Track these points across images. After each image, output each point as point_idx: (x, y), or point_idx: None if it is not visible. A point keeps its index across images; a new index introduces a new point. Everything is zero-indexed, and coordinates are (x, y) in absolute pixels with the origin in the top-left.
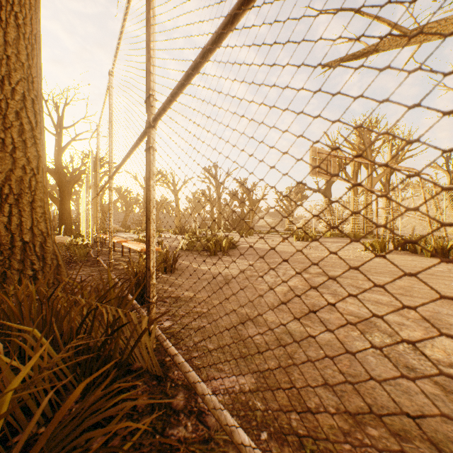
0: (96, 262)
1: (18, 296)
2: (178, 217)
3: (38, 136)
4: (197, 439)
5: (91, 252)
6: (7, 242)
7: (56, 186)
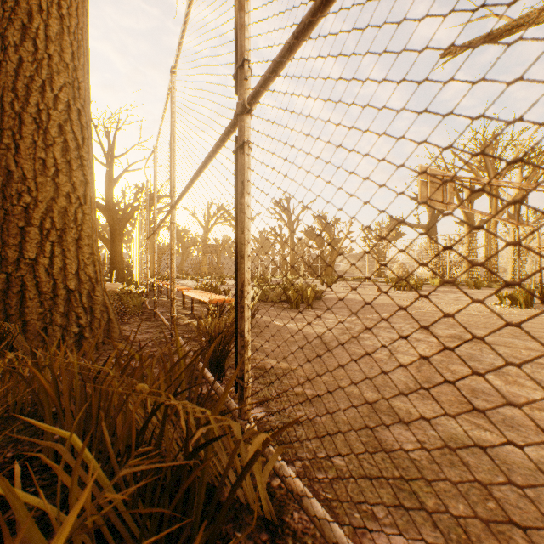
0: (153, 316)
1: (54, 369)
2: None
3: (85, 157)
4: None
5: (147, 302)
6: (48, 290)
7: (107, 226)
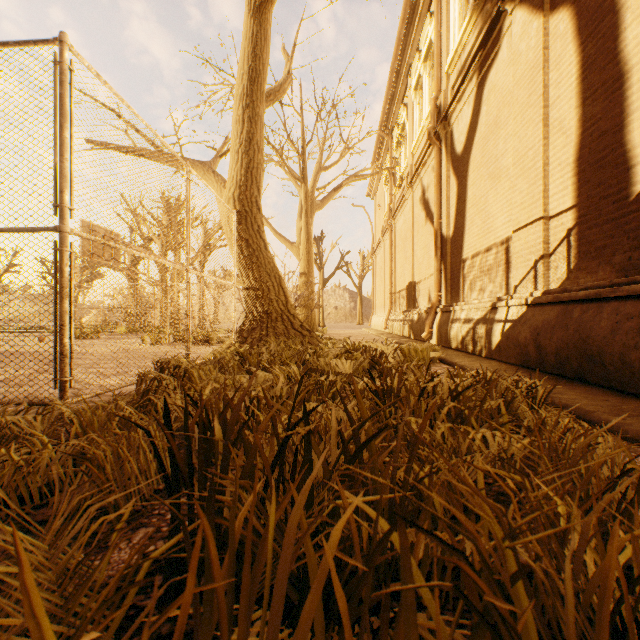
0: None
1: None
2: None
3: None
4: None
5: None
6: None
7: None
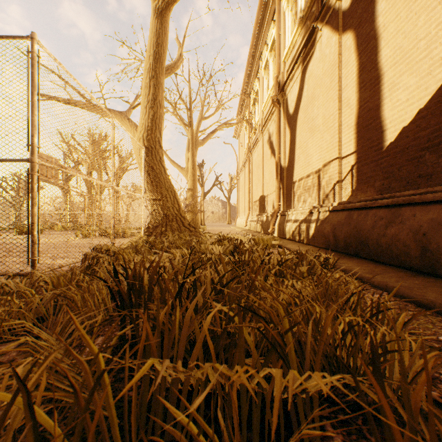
0: None
1: None
2: None
3: None
4: None
5: None
6: None
7: None
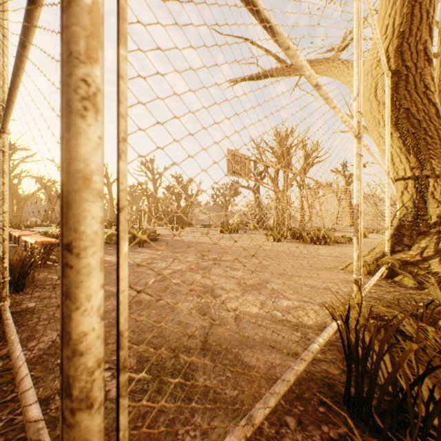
0: None
1: None
2: (111, 211)
3: None
4: (1, 370)
5: None
6: None
7: None
